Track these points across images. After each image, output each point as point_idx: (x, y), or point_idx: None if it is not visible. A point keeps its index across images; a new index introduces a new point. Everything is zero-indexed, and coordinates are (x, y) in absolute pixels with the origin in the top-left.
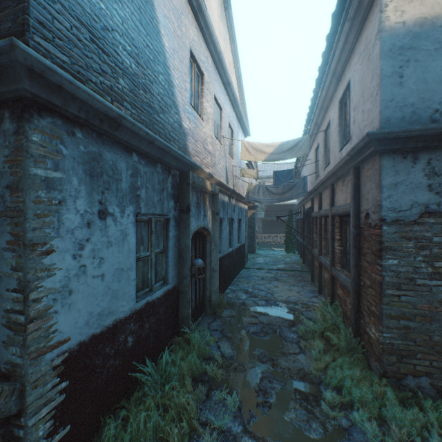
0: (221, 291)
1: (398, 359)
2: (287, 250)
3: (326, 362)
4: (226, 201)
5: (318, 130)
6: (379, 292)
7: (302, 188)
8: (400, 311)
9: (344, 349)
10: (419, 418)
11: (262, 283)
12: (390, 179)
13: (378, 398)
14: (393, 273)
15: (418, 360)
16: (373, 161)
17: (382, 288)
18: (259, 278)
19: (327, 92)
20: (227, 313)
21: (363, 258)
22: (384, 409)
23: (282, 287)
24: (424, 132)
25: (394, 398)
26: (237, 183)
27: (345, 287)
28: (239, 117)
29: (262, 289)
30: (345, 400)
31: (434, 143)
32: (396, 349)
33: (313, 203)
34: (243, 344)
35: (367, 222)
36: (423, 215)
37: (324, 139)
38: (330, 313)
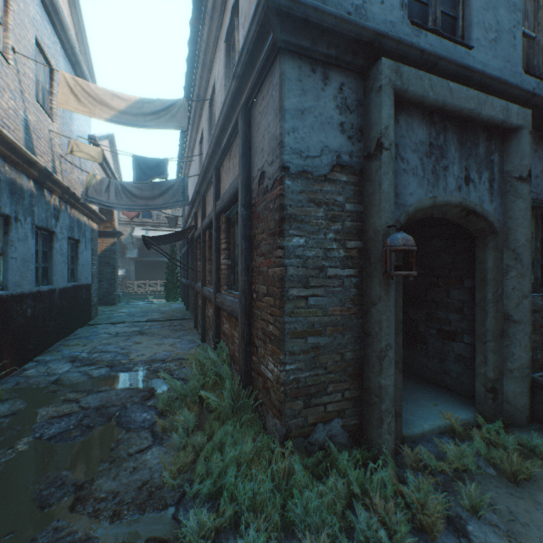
0: (5, 368)
1: (305, 403)
2: (169, 298)
3: (198, 447)
4: (26, 187)
5: (203, 111)
6: (281, 295)
7: (182, 194)
8: (309, 322)
9: (230, 411)
10: (338, 494)
11: (113, 342)
12: (296, 101)
13: (280, 486)
14: (299, 261)
15: (329, 396)
16: (272, 75)
17: (285, 287)
18: (110, 335)
19: (211, 31)
20: (1, 409)
21: (257, 253)
22: (291, 505)
23: (148, 342)
24: (340, 26)
25: (304, 475)
26: (67, 172)
27: (233, 313)
28: (71, 55)
29: (111, 350)
30: (225, 523)
31: (349, 56)
32: (304, 387)
33: (197, 219)
34: (7, 477)
35: (263, 188)
36: (335, 168)
37: (210, 117)
38: (212, 361)
